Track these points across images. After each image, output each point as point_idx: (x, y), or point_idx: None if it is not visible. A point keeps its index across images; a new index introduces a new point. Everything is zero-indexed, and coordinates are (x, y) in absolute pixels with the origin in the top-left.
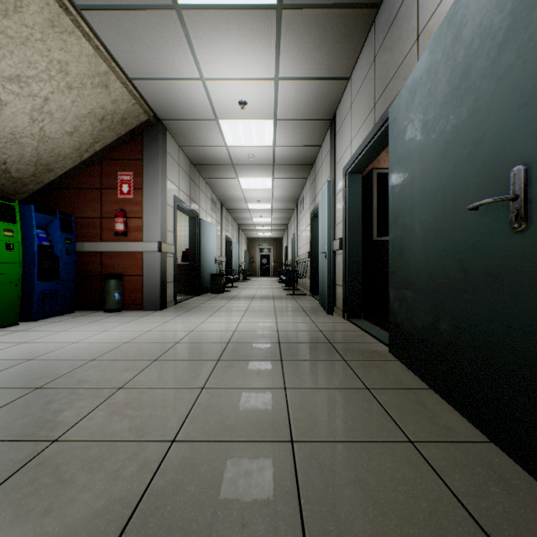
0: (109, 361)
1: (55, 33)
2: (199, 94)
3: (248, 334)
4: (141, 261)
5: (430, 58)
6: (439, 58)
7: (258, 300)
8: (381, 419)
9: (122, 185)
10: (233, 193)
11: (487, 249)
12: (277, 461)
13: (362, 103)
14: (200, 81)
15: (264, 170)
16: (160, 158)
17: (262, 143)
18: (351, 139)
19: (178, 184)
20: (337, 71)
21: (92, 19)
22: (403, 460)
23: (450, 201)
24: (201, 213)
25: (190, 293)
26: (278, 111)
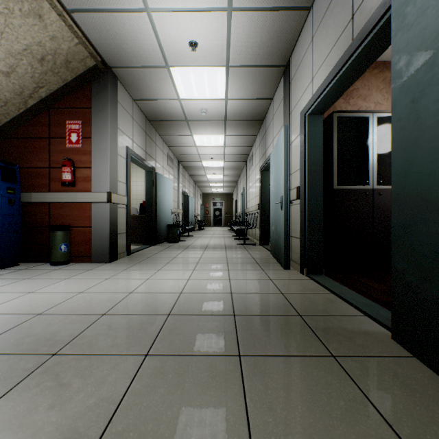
0: None
1: None
2: (146, 32)
3: (196, 298)
4: (90, 212)
5: None
6: None
7: (211, 250)
8: None
9: (71, 134)
10: (188, 151)
11: None
12: None
13: (329, 26)
14: (145, 14)
15: (217, 127)
16: (109, 106)
17: (214, 95)
18: (312, 76)
19: (132, 136)
20: None
21: None
22: None
23: None
24: (158, 168)
25: (146, 242)
26: (231, 55)
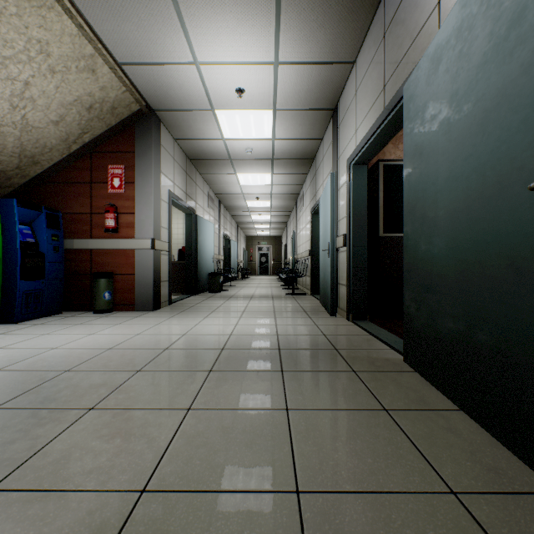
0: (86, 372)
1: (32, 7)
2: (193, 81)
3: (245, 338)
4: (133, 259)
5: (462, 13)
6: (475, 10)
7: (257, 300)
8: (408, 456)
9: (113, 179)
10: (231, 190)
11: None
12: (278, 528)
13: (369, 87)
14: (194, 66)
15: (263, 165)
16: (153, 150)
17: (260, 135)
18: (356, 128)
19: (173, 178)
20: (341, 54)
21: None
22: (448, 525)
23: (492, 183)
24: (198, 210)
25: (186, 292)
26: (278, 100)
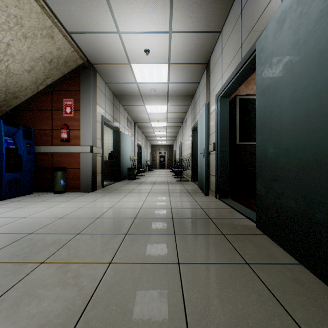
0: (42, 234)
1: None
2: (117, 44)
3: (150, 210)
4: (79, 159)
5: None
6: None
7: (158, 185)
8: (268, 302)
9: (66, 108)
10: (142, 115)
11: None
12: None
13: (230, 47)
14: (117, 34)
15: (162, 100)
16: (92, 89)
17: (160, 80)
18: (222, 74)
19: (104, 108)
20: (212, 26)
21: None
22: None
23: (327, 103)
24: (121, 128)
25: (113, 180)
26: (171, 57)
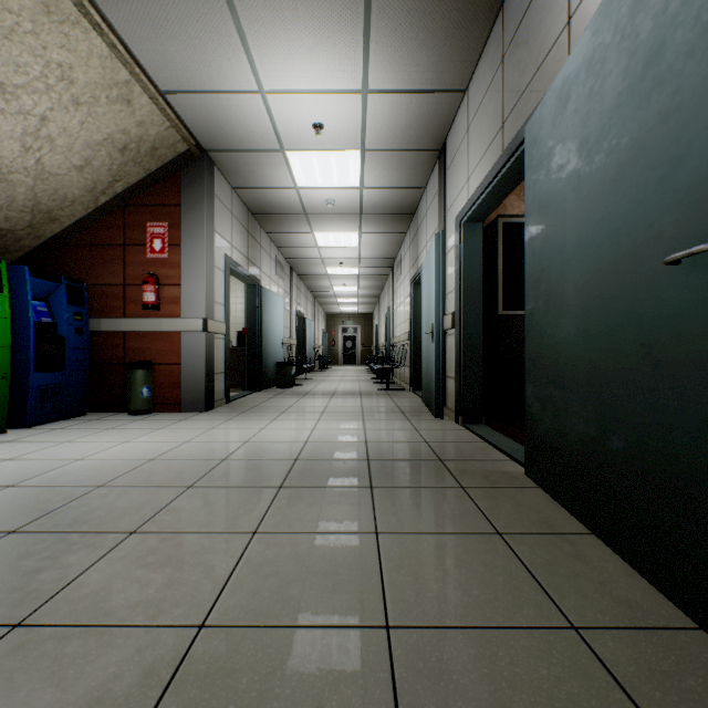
0: (123, 488)
1: (52, 22)
2: (257, 114)
3: (325, 447)
4: (179, 344)
5: (593, 41)
6: (608, 39)
7: (340, 398)
8: (524, 587)
9: (154, 241)
10: (307, 253)
11: (694, 326)
12: (364, 666)
13: (484, 124)
14: (258, 95)
15: (348, 222)
16: (205, 203)
17: (345, 183)
18: (468, 175)
19: (230, 239)
20: (449, 81)
21: (105, 4)
22: (565, 663)
23: (627, 254)
24: (263, 280)
25: (247, 387)
26: (367, 138)
